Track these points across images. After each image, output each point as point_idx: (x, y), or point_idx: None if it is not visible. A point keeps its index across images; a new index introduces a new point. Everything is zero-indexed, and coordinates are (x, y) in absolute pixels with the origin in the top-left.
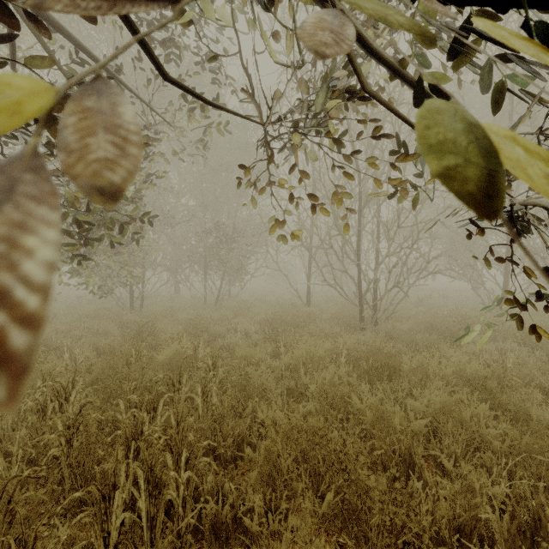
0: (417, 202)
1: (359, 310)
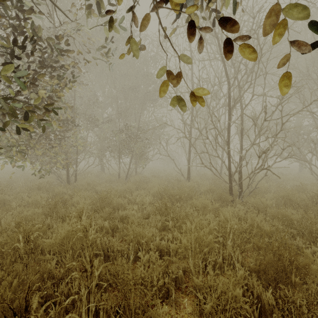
0: None
1: (229, 186)
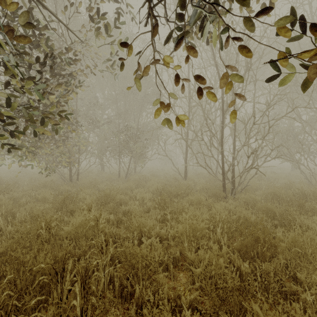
0: (310, 83)
1: (223, 184)
